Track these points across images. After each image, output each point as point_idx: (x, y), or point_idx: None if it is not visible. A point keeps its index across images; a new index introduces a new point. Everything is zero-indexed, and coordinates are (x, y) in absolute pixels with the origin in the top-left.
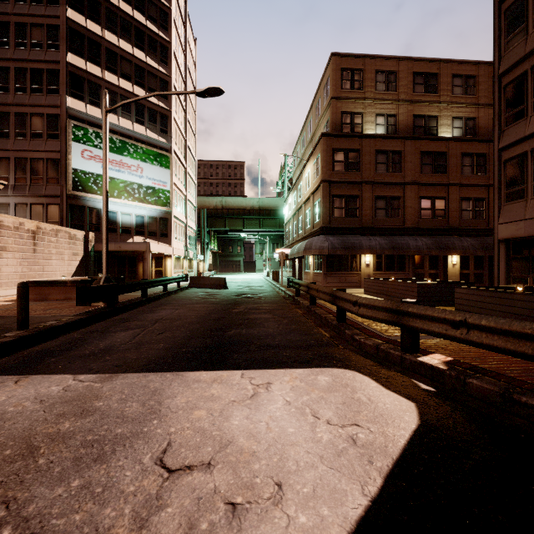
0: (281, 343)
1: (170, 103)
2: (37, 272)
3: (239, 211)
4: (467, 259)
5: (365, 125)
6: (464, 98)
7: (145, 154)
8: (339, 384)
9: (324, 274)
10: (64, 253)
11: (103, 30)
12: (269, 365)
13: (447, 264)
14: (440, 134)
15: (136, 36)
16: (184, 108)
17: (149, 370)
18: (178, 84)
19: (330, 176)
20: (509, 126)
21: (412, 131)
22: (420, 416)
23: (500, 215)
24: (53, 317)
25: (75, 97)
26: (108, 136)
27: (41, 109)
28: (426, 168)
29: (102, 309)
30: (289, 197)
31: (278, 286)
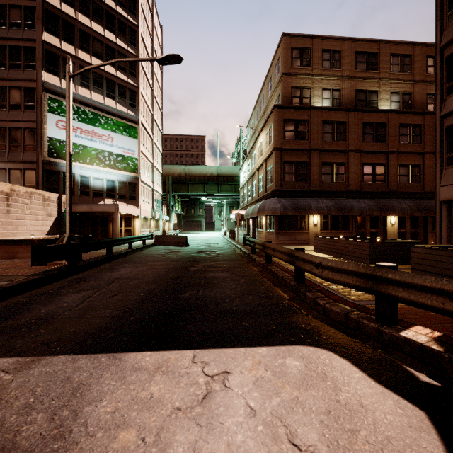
0: (239, 308)
1: (138, 80)
2: (10, 231)
3: (200, 178)
4: (404, 220)
5: (313, 99)
6: (401, 75)
7: (115, 125)
8: (314, 373)
9: (276, 233)
10: (38, 213)
11: (77, 13)
12: (227, 342)
13: (387, 224)
14: (380, 107)
15: (107, 19)
16: (151, 86)
17: (82, 351)
18: (146, 64)
19: (282, 144)
20: (451, 94)
21: (355, 104)
22: (446, 442)
23: (441, 178)
24: (8, 277)
25: (50, 72)
26: (81, 108)
27: (19, 83)
28: (368, 138)
29: (62, 267)
30: (244, 165)
31: (234, 244)
